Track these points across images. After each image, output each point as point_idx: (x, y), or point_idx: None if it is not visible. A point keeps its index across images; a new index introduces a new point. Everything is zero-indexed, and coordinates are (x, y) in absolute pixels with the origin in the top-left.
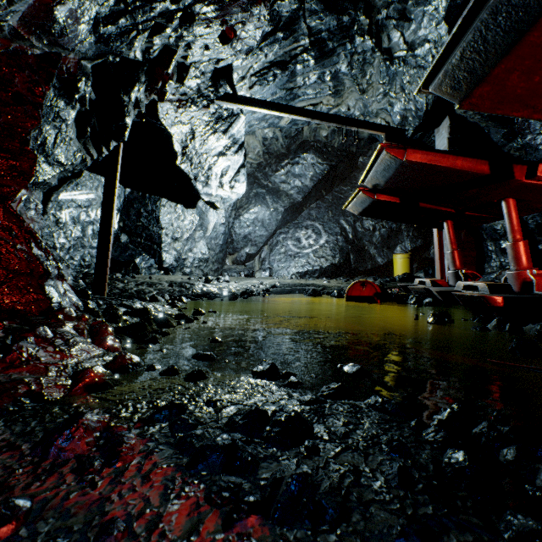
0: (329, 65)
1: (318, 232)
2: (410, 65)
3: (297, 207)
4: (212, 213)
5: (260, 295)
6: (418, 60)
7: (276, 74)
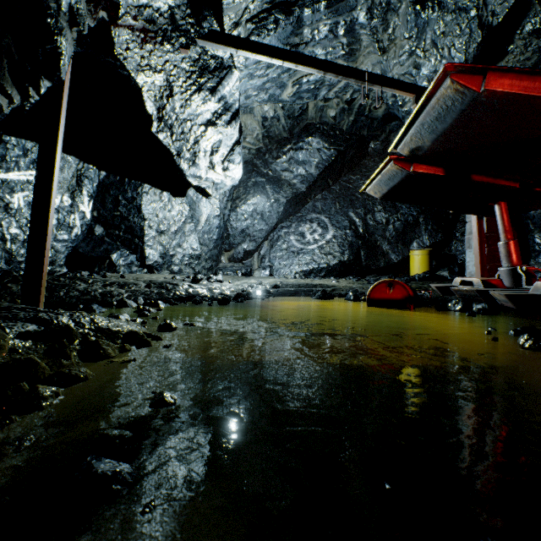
0: (345, 11)
1: (324, 226)
2: (447, 9)
3: (301, 198)
4: (204, 204)
5: (258, 298)
6: (459, 0)
7: (278, 19)
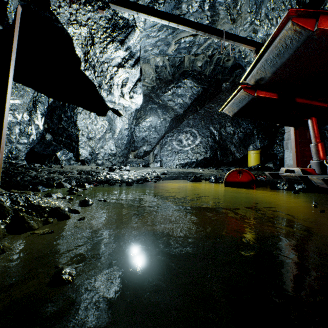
0: None
1: (194, 135)
2: None
3: (180, 117)
4: (118, 121)
5: (152, 181)
6: None
7: None
